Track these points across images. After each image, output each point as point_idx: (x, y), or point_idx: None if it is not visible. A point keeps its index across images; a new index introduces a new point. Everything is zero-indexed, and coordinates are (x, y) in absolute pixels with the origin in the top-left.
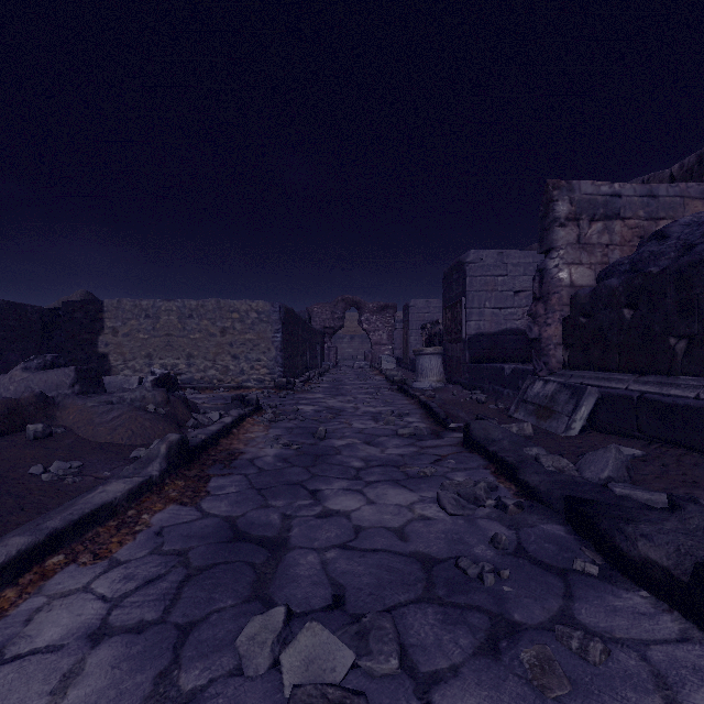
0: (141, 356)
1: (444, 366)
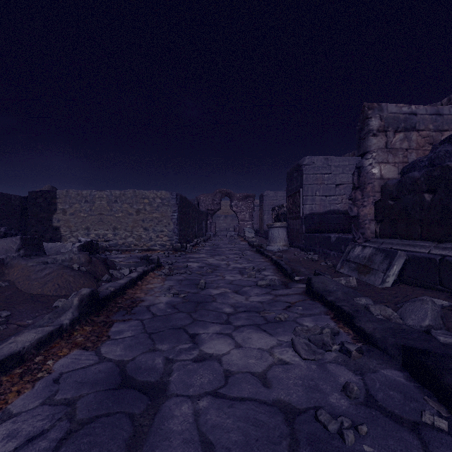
0: (82, 229)
1: (288, 235)
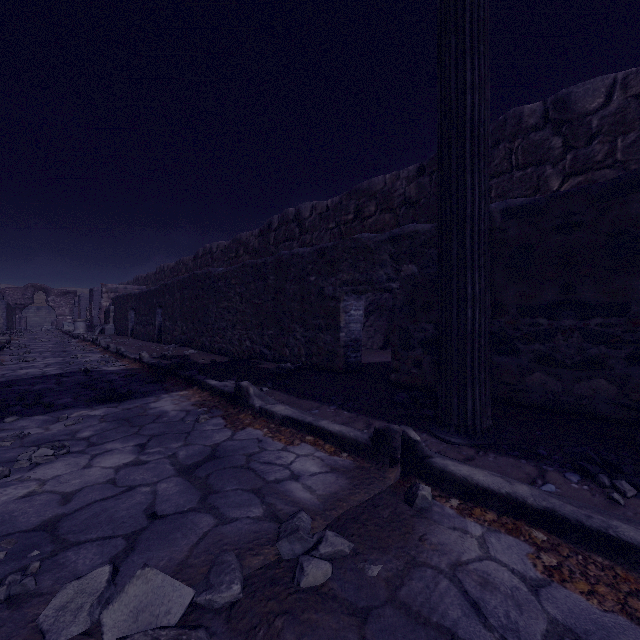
0: None
1: (90, 326)
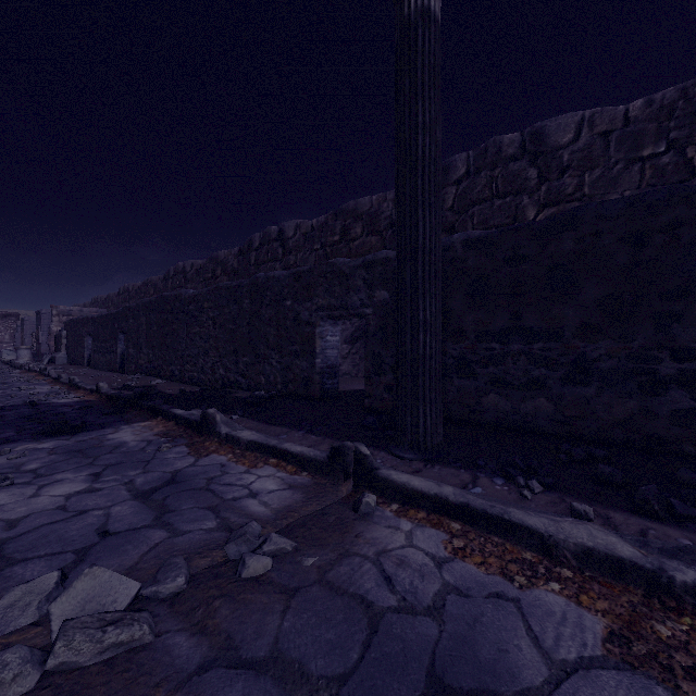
0: None
1: (37, 355)
